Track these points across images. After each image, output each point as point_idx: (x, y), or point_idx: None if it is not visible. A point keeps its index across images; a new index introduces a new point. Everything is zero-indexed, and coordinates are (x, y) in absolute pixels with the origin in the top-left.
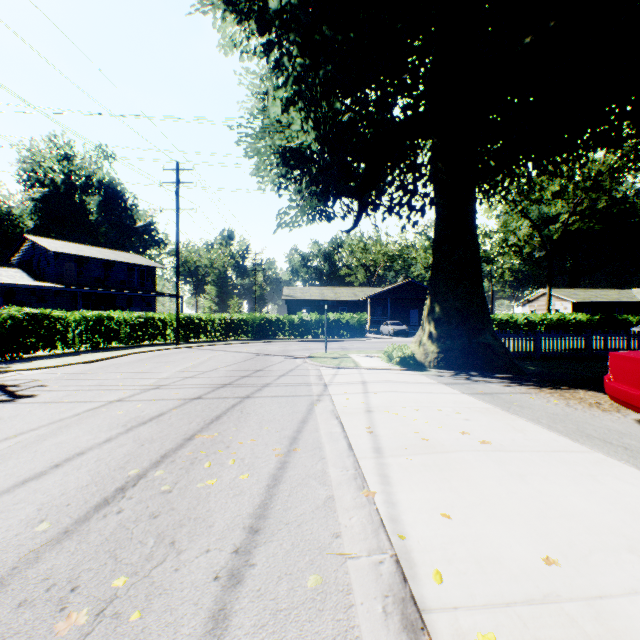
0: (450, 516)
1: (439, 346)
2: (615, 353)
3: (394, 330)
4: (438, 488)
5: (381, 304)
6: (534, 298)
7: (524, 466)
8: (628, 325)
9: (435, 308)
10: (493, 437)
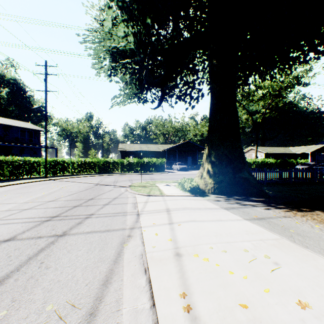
0: None
1: (215, 179)
2: None
3: (180, 167)
4: None
5: (172, 153)
6: (246, 151)
7: None
8: (293, 164)
9: (212, 154)
10: None
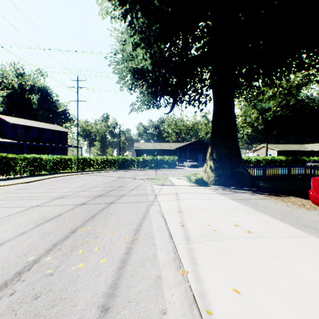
0: (239, 291)
1: (215, 173)
2: (316, 178)
3: (190, 164)
4: (227, 267)
5: (184, 151)
6: (258, 148)
7: (276, 248)
8: (304, 162)
9: (213, 153)
10: (253, 228)
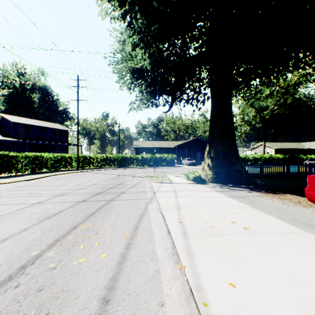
0: (234, 285)
1: (213, 171)
2: (312, 176)
3: (189, 162)
4: (223, 262)
5: (182, 149)
6: (256, 147)
7: (271, 244)
8: (302, 160)
9: (211, 151)
10: (249, 224)
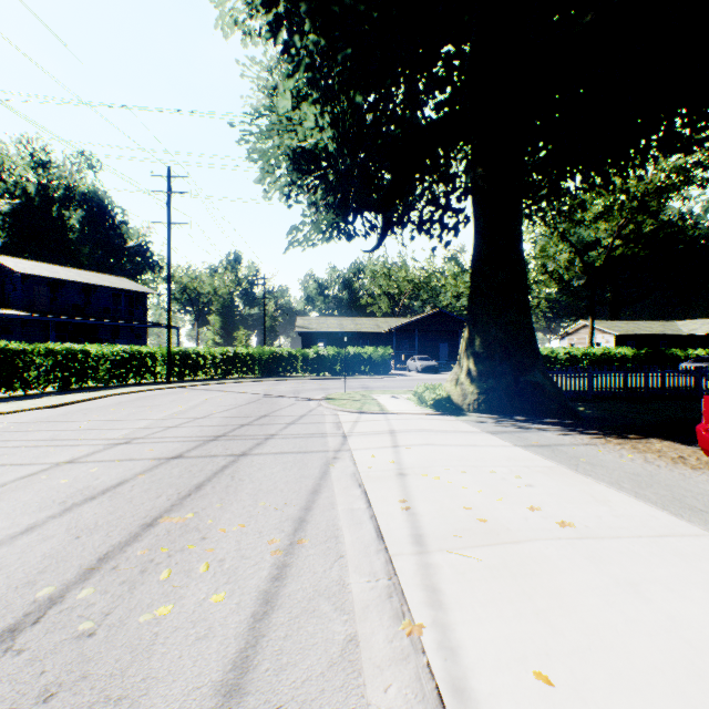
0: (549, 678)
1: (480, 386)
2: None
3: (422, 366)
4: (517, 613)
5: (407, 337)
6: (573, 330)
7: (631, 565)
8: (676, 360)
9: (475, 340)
10: (572, 514)
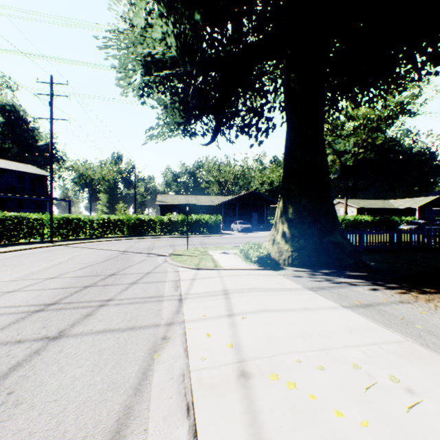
0: None
1: (293, 245)
2: None
3: (242, 228)
4: None
5: (231, 208)
6: None
7: None
8: (395, 223)
9: (288, 209)
10: None
